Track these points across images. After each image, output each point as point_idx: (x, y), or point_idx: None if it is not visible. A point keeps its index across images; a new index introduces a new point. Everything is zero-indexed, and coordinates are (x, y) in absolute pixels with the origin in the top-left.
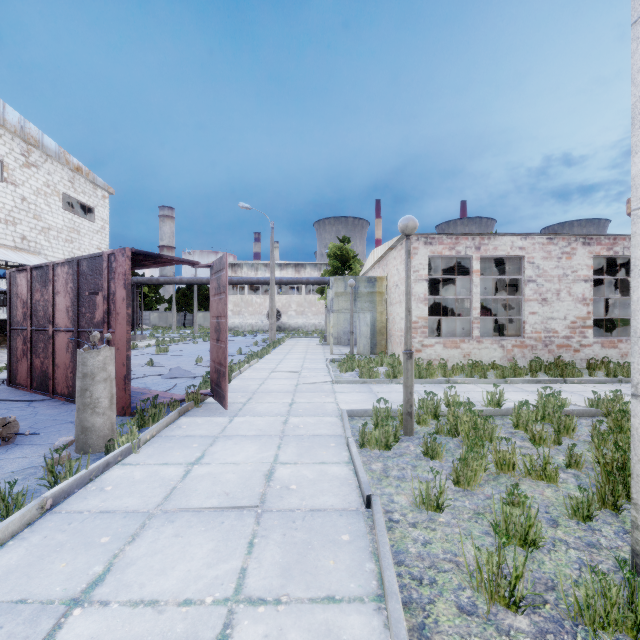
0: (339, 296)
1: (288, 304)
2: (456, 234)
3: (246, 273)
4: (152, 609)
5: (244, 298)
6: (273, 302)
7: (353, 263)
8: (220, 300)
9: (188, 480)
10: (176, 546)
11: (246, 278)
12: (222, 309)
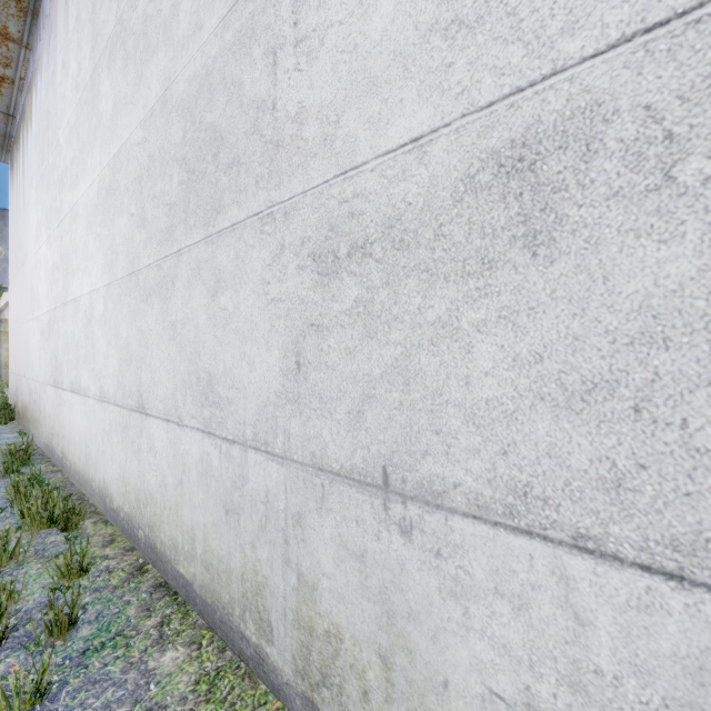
0: None
1: None
2: None
3: None
4: None
5: None
6: None
7: None
8: None
9: None
10: None
11: None
12: None
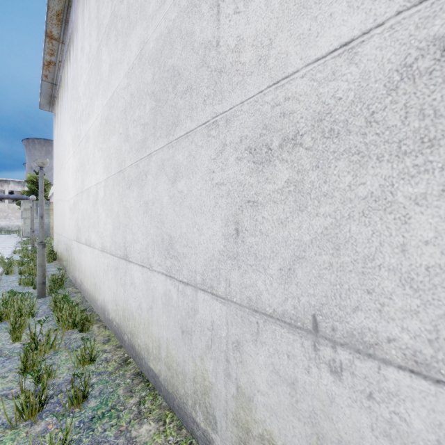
0: (27, 210)
1: None
2: None
3: None
4: None
5: None
6: None
7: (47, 188)
8: None
9: None
10: None
11: None
12: None
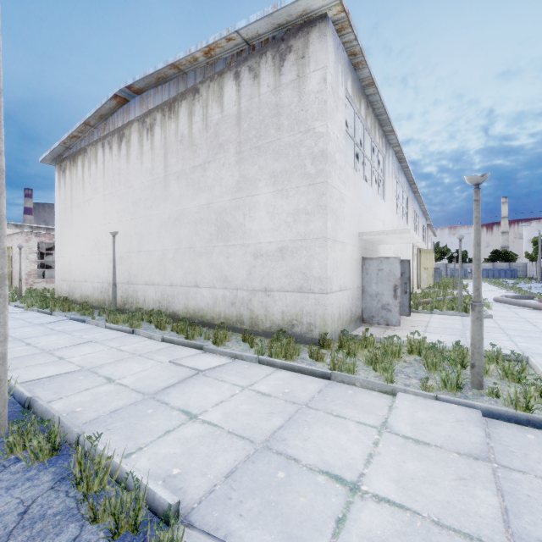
0: None
1: None
2: (53, 234)
3: None
4: None
5: None
6: None
7: None
8: None
9: None
10: None
11: None
12: None
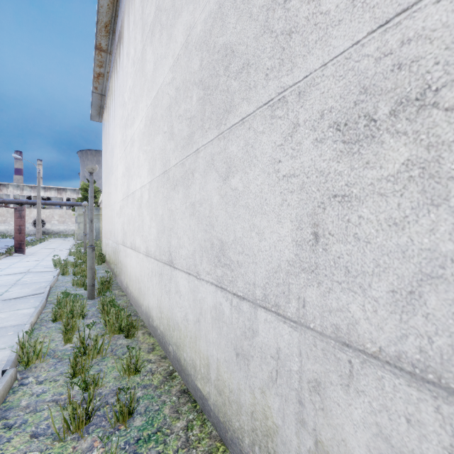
0: (80, 215)
1: (51, 216)
2: None
3: (12, 192)
4: (26, 264)
5: (10, 210)
6: (40, 216)
7: (97, 195)
8: (21, 220)
9: (22, 260)
10: (26, 263)
11: (17, 200)
12: (23, 223)
